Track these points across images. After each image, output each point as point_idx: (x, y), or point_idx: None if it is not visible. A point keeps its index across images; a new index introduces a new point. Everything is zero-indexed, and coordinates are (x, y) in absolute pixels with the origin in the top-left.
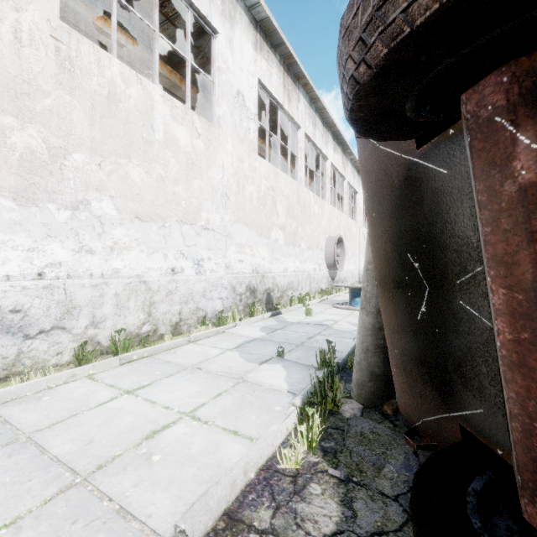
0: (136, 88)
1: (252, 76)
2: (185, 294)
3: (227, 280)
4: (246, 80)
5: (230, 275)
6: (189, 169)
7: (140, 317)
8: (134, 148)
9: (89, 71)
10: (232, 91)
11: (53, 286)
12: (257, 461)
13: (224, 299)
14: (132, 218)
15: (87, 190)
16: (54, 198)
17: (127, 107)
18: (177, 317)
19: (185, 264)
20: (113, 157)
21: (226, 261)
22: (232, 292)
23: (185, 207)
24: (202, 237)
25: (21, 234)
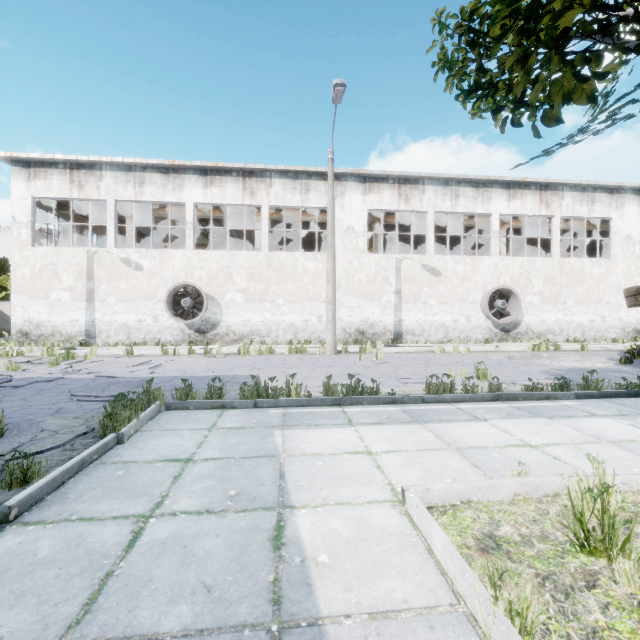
0: (578, 263)
1: (636, 222)
2: (597, 329)
3: (619, 325)
4: (632, 226)
5: (620, 323)
6: (598, 282)
7: (580, 335)
8: (578, 283)
9: (566, 267)
10: (622, 238)
11: (558, 324)
12: (618, 348)
13: (617, 333)
14: (577, 304)
15: (566, 299)
16: (559, 303)
17: (576, 271)
18: (593, 337)
19: (597, 318)
20: (572, 287)
21: (618, 316)
22: (622, 331)
23: (596, 297)
24: (604, 307)
25: (553, 312)
